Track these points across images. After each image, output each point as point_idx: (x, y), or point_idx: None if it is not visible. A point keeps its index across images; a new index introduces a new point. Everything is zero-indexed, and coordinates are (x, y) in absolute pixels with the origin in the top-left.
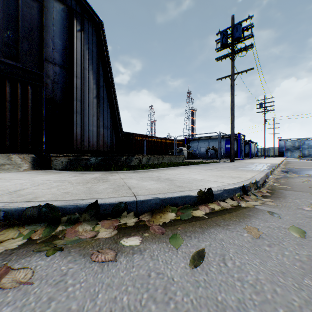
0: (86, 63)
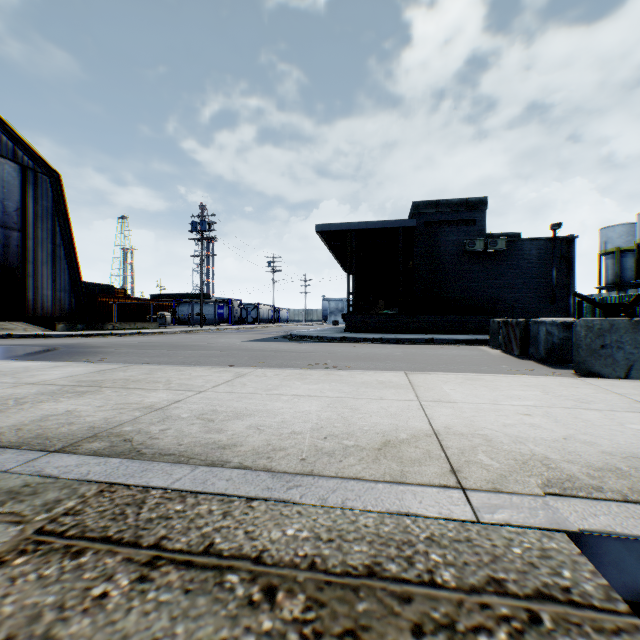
0: (40, 221)
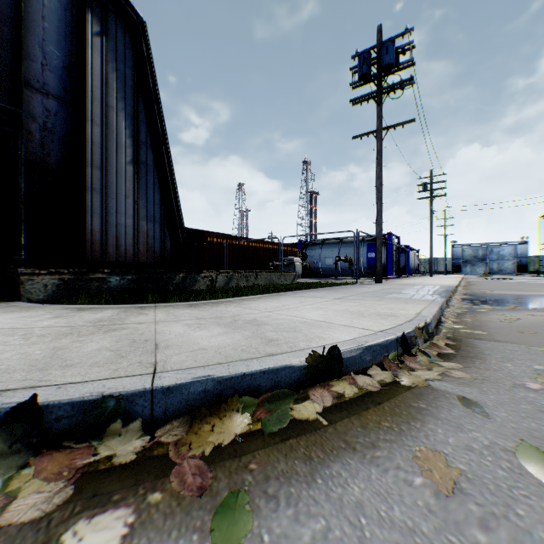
0: (111, 96)
